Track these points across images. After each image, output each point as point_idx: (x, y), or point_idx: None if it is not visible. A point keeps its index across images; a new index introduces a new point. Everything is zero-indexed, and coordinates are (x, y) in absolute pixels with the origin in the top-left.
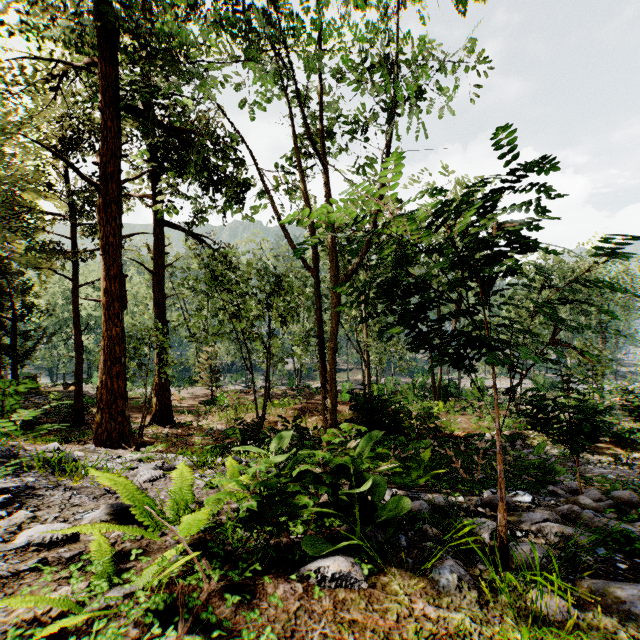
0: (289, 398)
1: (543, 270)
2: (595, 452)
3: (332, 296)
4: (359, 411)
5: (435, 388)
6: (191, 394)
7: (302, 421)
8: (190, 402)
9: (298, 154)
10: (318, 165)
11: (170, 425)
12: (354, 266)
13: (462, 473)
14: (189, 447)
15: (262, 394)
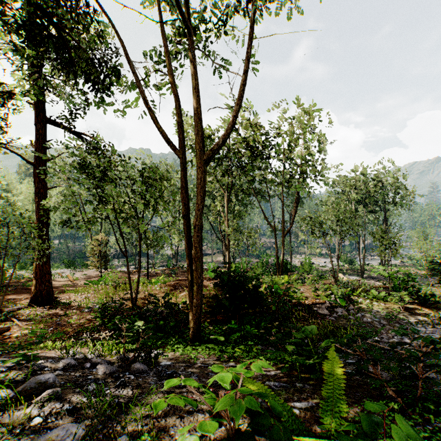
0: (164, 276)
1: (349, 180)
2: (410, 313)
3: (197, 171)
4: (224, 288)
5: (278, 265)
6: (85, 275)
7: (171, 298)
8: (82, 282)
9: (165, 41)
10: (181, 23)
11: (49, 305)
12: (220, 141)
13: (388, 389)
14: (60, 328)
15: (145, 273)
